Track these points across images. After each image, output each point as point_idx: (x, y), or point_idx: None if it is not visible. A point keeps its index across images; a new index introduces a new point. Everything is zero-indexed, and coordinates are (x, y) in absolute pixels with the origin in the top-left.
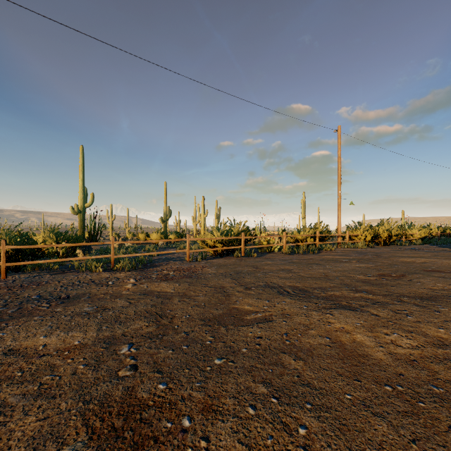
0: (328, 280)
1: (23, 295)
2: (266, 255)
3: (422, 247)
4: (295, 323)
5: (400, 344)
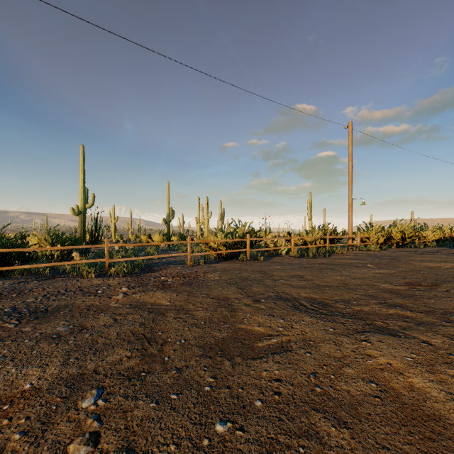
0: (348, 289)
1: None
2: (273, 258)
3: (439, 250)
4: (323, 355)
5: None
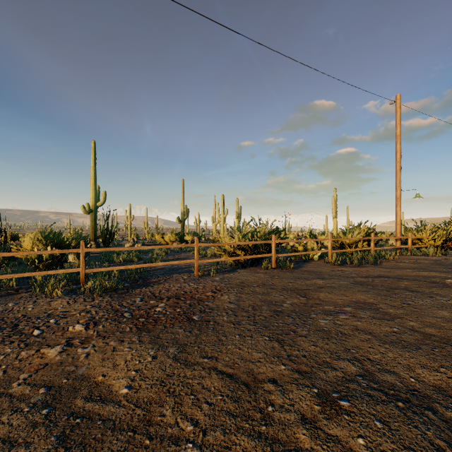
0: None
1: None
2: (305, 266)
3: None
4: None
5: None
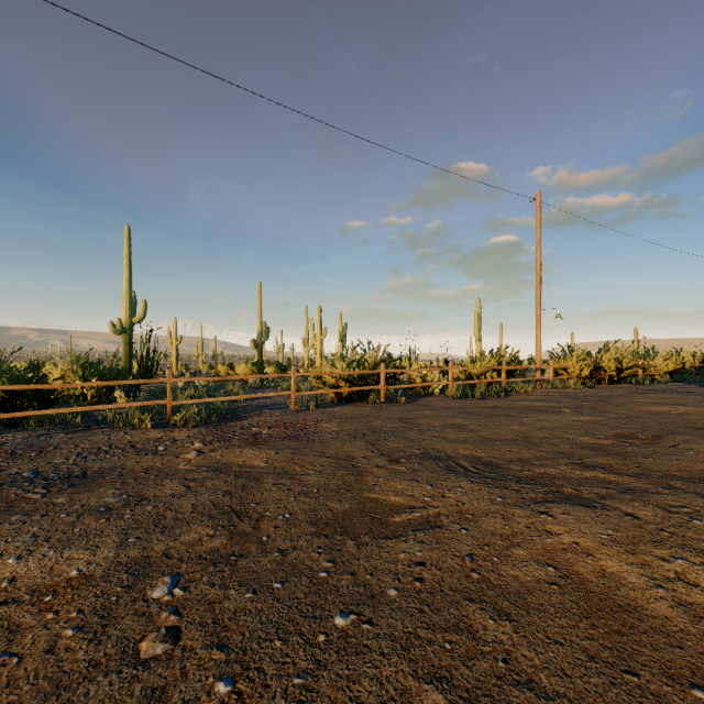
0: (530, 444)
1: (9, 471)
2: (421, 400)
3: (673, 387)
4: (485, 532)
5: (695, 581)
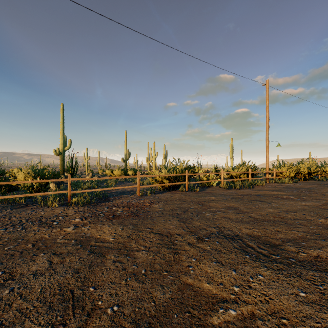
0: (288, 225)
1: None
2: (207, 189)
3: None
4: None
5: None
